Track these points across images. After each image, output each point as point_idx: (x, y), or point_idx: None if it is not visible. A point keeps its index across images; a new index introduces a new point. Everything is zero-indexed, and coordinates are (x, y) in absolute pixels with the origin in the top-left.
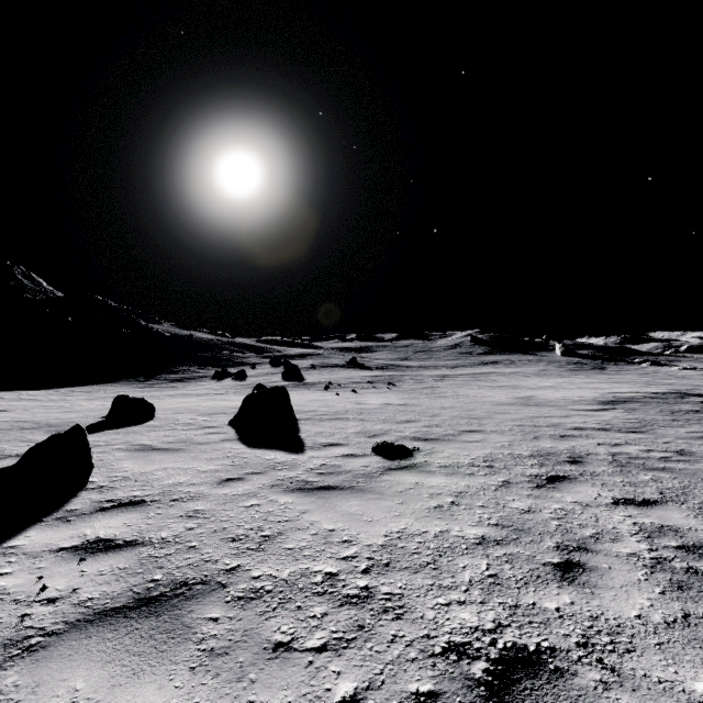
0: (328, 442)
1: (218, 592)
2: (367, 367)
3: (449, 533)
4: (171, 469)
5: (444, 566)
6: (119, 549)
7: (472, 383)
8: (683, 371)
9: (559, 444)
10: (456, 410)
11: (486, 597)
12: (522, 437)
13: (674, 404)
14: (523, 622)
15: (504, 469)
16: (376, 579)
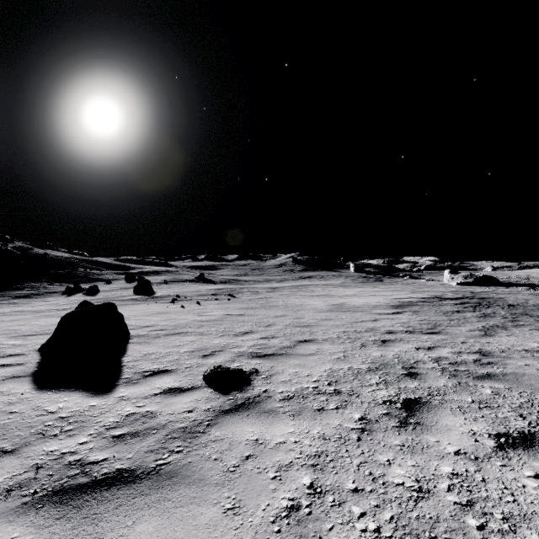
0: (154, 368)
1: None
2: (213, 281)
3: None
4: None
5: None
6: None
7: (297, 294)
8: (429, 282)
9: (386, 351)
10: (288, 318)
11: None
12: (351, 345)
13: (440, 306)
14: None
15: (353, 395)
16: None
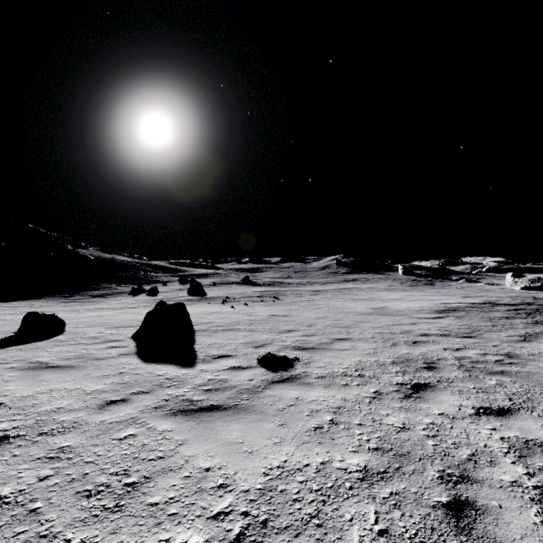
0: (219, 353)
1: None
2: (257, 284)
3: (331, 465)
4: (56, 391)
5: (329, 520)
6: None
7: (339, 297)
8: (488, 286)
9: (414, 350)
10: (328, 319)
11: None
12: (383, 344)
13: (489, 312)
14: None
15: (374, 378)
16: None
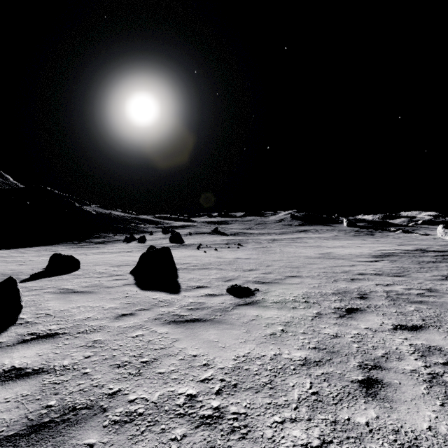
0: (197, 285)
1: (98, 417)
2: (225, 234)
3: (281, 356)
4: (83, 307)
5: (278, 385)
6: (26, 377)
7: (292, 244)
8: (421, 236)
9: (351, 285)
10: (282, 262)
11: (311, 413)
12: (326, 280)
13: (419, 257)
14: (342, 437)
15: (316, 304)
16: (226, 399)
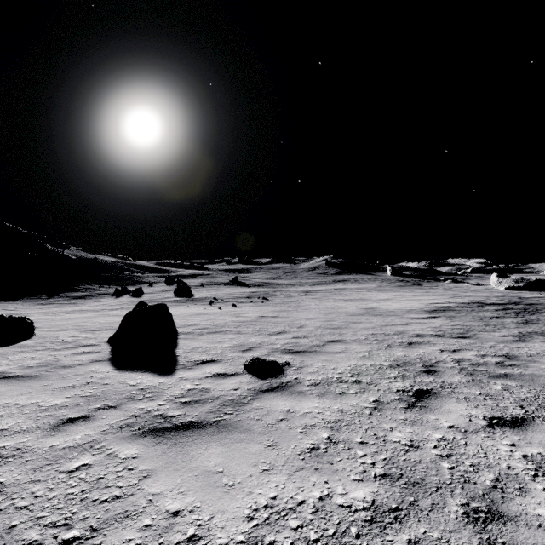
0: (203, 358)
1: None
2: (247, 285)
3: (332, 500)
4: (5, 407)
5: None
6: None
7: (329, 297)
8: (474, 286)
9: (410, 352)
10: (319, 320)
11: None
12: (378, 346)
13: (479, 312)
14: None
15: (372, 385)
16: None
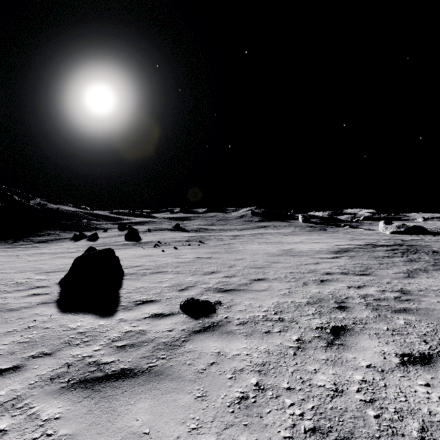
0: (143, 299)
1: None
2: (186, 230)
3: None
4: None
5: None
6: None
7: (254, 240)
8: (366, 231)
9: (323, 289)
10: (246, 261)
11: None
12: (295, 284)
13: (373, 252)
14: None
15: (293, 322)
16: None
